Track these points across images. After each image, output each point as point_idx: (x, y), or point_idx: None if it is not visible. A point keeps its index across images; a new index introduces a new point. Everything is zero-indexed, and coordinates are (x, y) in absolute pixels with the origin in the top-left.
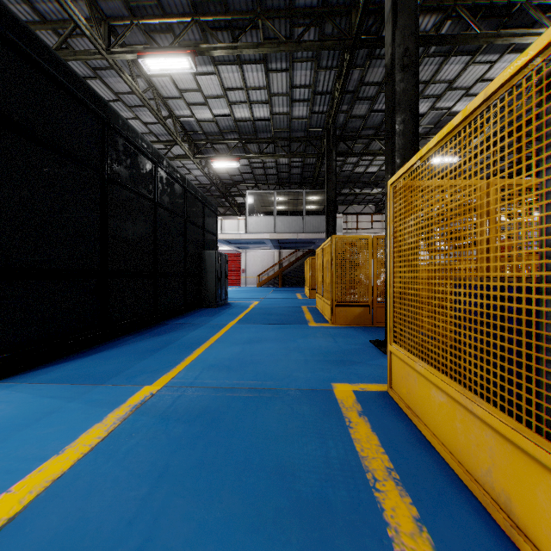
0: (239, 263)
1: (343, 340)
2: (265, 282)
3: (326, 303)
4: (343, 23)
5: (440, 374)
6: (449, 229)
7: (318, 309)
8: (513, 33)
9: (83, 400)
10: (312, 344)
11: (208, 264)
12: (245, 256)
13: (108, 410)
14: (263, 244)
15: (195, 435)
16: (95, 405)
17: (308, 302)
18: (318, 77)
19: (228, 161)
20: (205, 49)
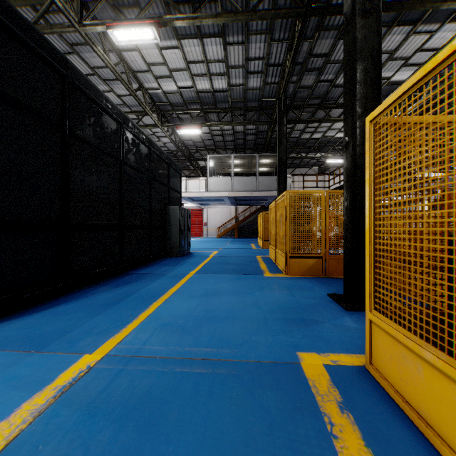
0: (202, 218)
1: (299, 293)
2: (224, 234)
3: (280, 254)
4: None
5: None
6: None
7: (271, 259)
8: None
9: (4, 377)
10: (270, 298)
11: (172, 218)
12: (207, 212)
13: (26, 395)
14: (221, 201)
15: (123, 448)
16: (16, 385)
17: (262, 252)
18: (270, 50)
19: (191, 128)
20: (168, 20)
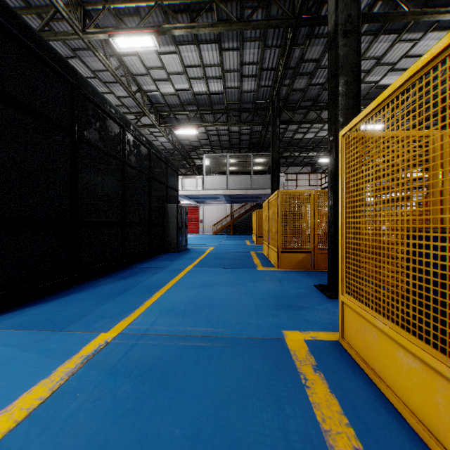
0: (198, 215)
1: (289, 284)
2: (219, 231)
3: (272, 249)
4: (286, 6)
5: (410, 336)
6: (425, 174)
7: (264, 254)
8: (438, 11)
9: (37, 350)
10: (261, 288)
11: (170, 216)
12: (203, 209)
13: (59, 361)
14: (217, 198)
15: (143, 395)
16: (48, 355)
17: (256, 248)
18: (264, 55)
19: (188, 129)
20: (167, 29)
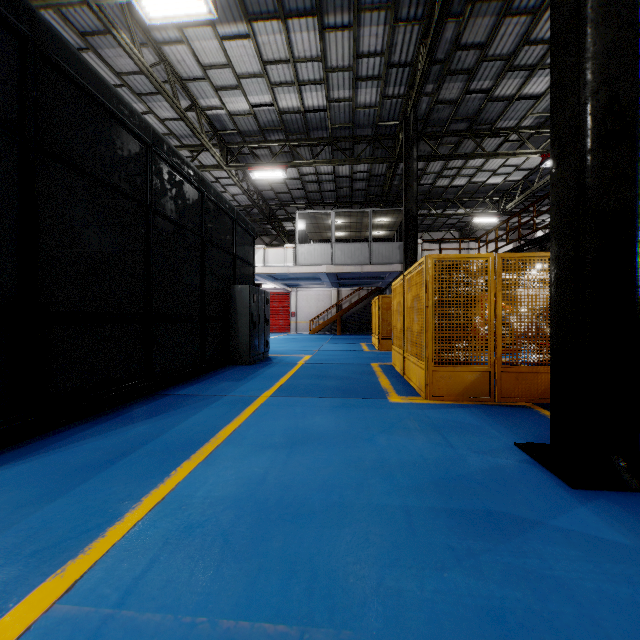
0: (289, 305)
1: (461, 440)
2: (320, 329)
3: (413, 363)
4: None
5: None
6: None
7: (395, 368)
8: None
9: None
10: (407, 452)
11: (239, 304)
12: (296, 297)
13: None
14: (317, 280)
15: None
16: None
17: (379, 357)
18: (394, 39)
19: (271, 169)
20: None
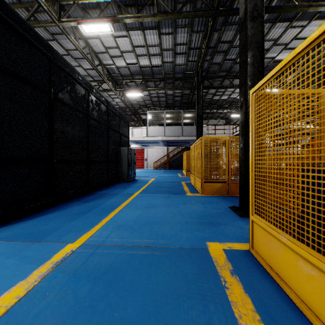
0: (143, 155)
1: (210, 206)
2: (159, 166)
3: (197, 180)
4: (208, 1)
5: (309, 249)
6: (322, 120)
7: (191, 183)
8: (320, 4)
9: (19, 257)
10: (190, 209)
11: (123, 155)
12: (147, 151)
13: (34, 266)
14: (157, 143)
15: (98, 295)
16: (27, 261)
17: (185, 179)
18: (191, 38)
19: (136, 92)
20: (120, 18)
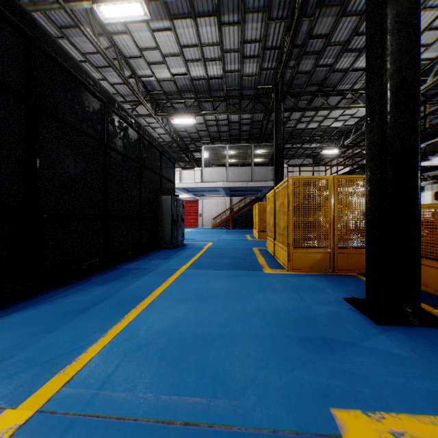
0: (197, 209)
1: (309, 296)
2: (218, 225)
3: (280, 247)
4: None
5: None
6: None
7: (269, 251)
8: None
9: None
10: (275, 303)
11: (165, 208)
12: (202, 203)
13: None
14: (216, 191)
15: None
16: None
17: (258, 244)
18: (268, 31)
19: (185, 117)
20: None
